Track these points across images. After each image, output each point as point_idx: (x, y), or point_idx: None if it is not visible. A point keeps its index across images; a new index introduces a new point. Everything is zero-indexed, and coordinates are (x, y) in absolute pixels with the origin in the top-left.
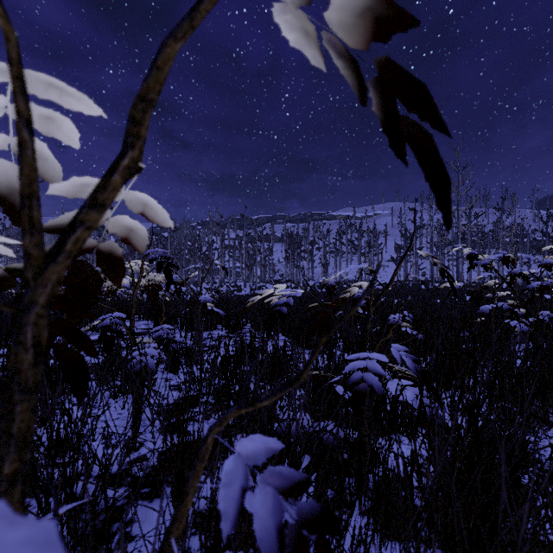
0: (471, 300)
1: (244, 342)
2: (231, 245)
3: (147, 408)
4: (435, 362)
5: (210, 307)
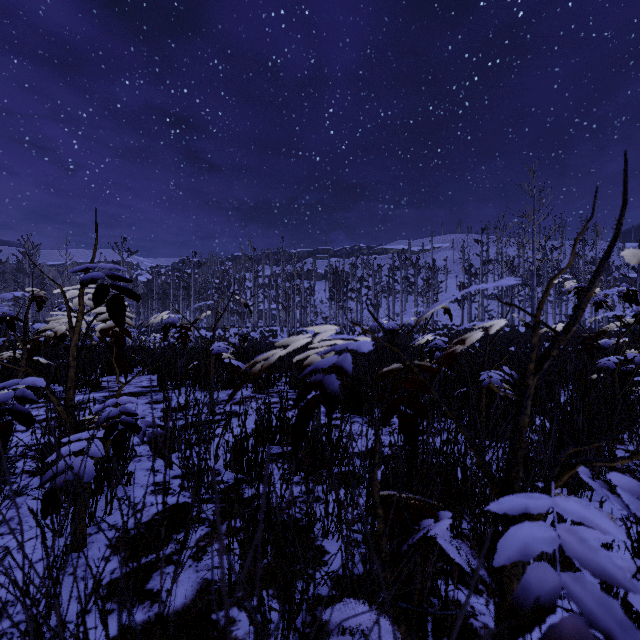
0: (582, 349)
1: (275, 406)
2: (265, 283)
3: (101, 533)
4: (557, 445)
5: (227, 359)
